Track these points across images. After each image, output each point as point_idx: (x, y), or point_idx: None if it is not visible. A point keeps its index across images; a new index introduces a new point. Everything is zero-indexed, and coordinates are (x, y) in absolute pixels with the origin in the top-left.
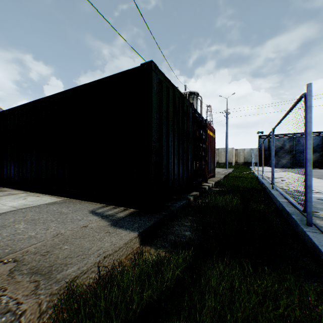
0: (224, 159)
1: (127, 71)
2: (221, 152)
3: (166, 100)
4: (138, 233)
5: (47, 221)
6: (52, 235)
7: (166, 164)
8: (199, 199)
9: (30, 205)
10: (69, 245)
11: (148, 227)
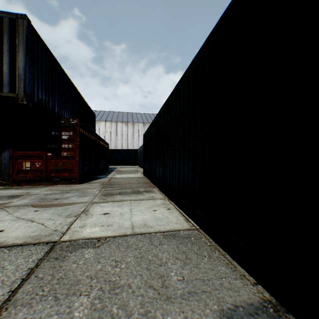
0: None
1: None
2: None
3: None
4: None
5: (121, 315)
6: None
7: None
8: None
9: (147, 228)
10: None
11: None
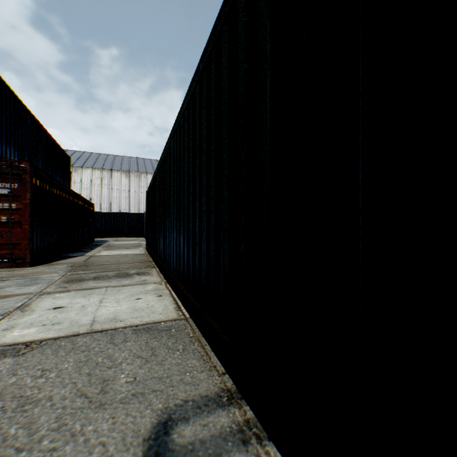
0: None
1: None
2: None
3: None
4: None
5: (20, 435)
6: None
7: None
8: None
9: (114, 323)
10: None
11: None
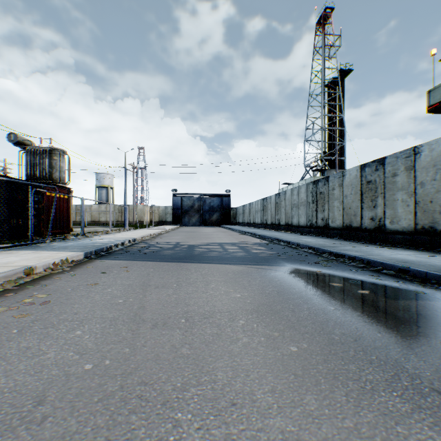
0: (135, 218)
1: None
2: (132, 209)
3: None
4: None
5: None
6: None
7: None
8: None
9: None
10: None
11: None
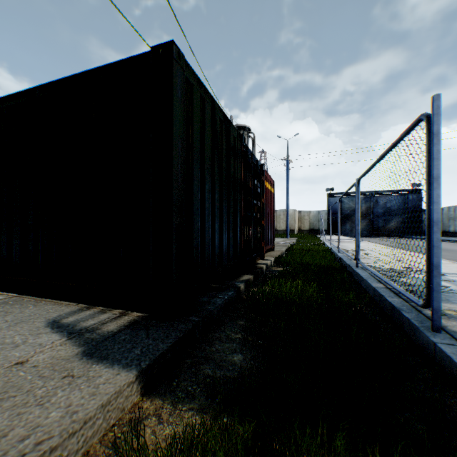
0: (284, 225)
1: (127, 61)
2: (280, 215)
3: (199, 120)
4: (136, 372)
5: None
6: None
7: (200, 230)
8: (254, 286)
9: None
10: None
11: (161, 353)
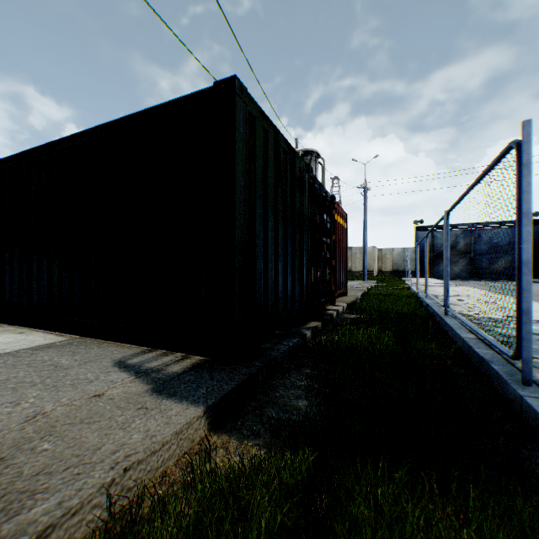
0: (360, 266)
1: (189, 97)
2: (355, 253)
3: (262, 153)
4: (204, 408)
5: (23, 385)
6: (23, 417)
7: (263, 271)
8: (322, 334)
9: None
10: (55, 440)
11: (226, 394)
